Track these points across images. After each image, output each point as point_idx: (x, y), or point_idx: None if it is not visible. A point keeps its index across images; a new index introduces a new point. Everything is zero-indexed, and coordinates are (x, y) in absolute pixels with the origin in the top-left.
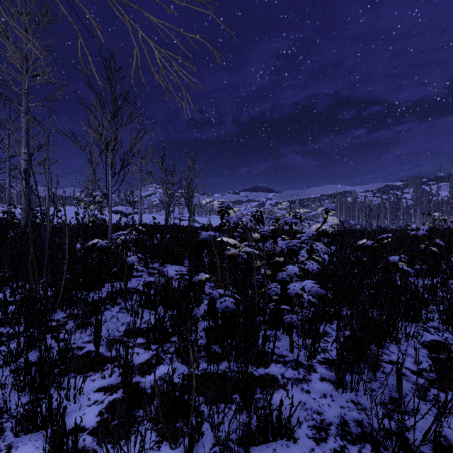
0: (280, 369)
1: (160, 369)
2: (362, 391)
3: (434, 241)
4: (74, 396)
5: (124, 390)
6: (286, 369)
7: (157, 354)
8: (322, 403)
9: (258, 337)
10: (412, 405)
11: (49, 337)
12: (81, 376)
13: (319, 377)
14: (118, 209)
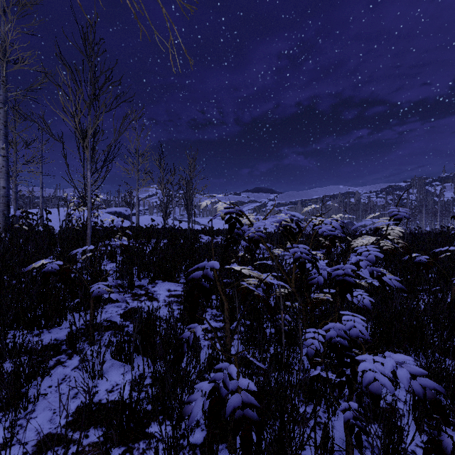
0: None
1: None
2: None
3: None
4: None
5: None
6: None
7: None
8: None
9: (293, 432)
10: None
11: None
12: None
13: None
14: (117, 210)
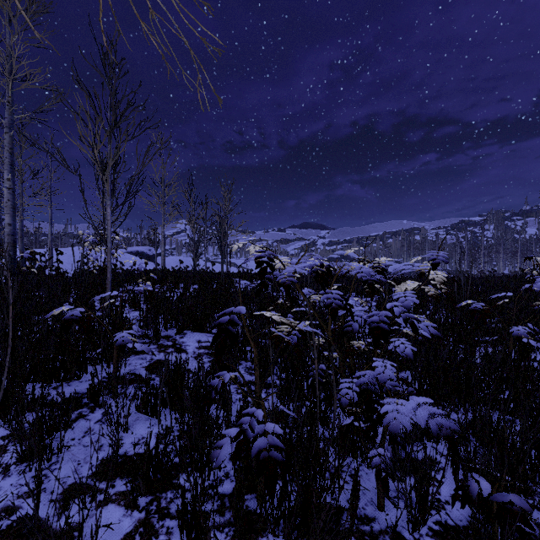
0: None
1: None
2: None
3: None
4: None
5: None
6: None
7: (146, 520)
8: None
9: (324, 481)
10: None
11: None
12: None
13: None
14: (139, 249)
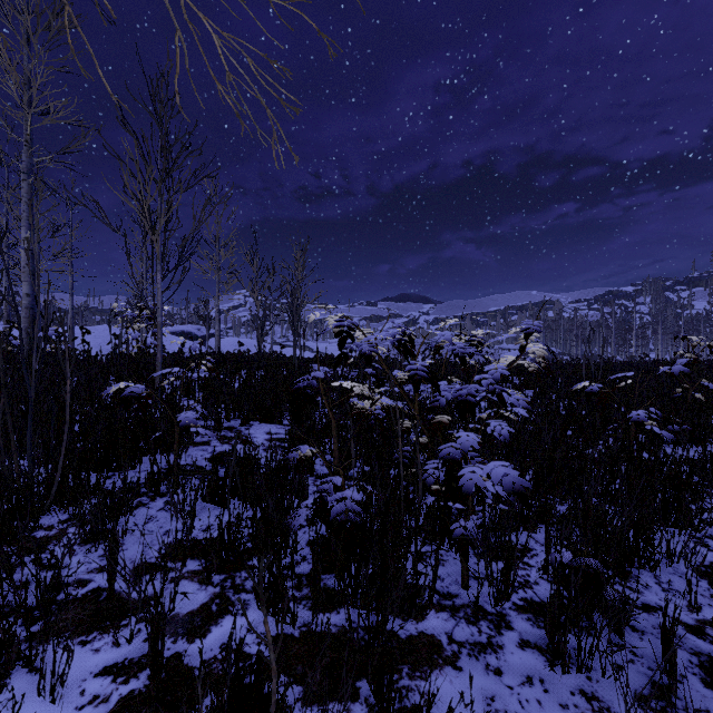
0: (446, 624)
1: (224, 624)
2: (598, 670)
3: (695, 382)
4: (52, 689)
5: (152, 672)
6: (456, 622)
7: (222, 594)
8: (525, 696)
9: (406, 560)
10: (695, 700)
11: (29, 561)
12: (63, 652)
13: (517, 640)
14: (185, 329)
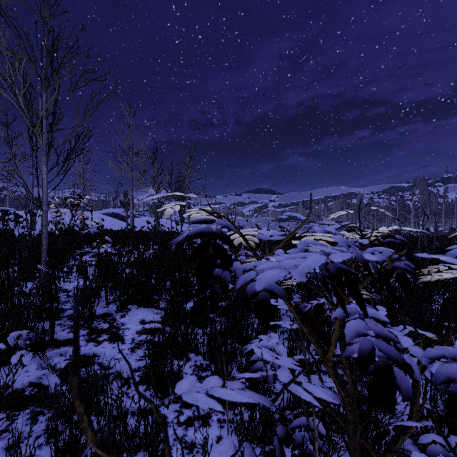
0: None
1: None
2: None
3: None
4: None
5: None
6: None
7: None
8: None
9: None
10: None
11: None
12: None
13: None
14: (114, 211)
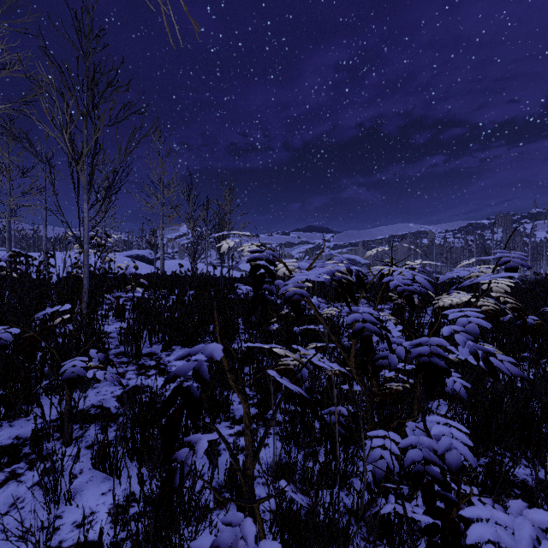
0: None
1: None
2: None
3: None
4: None
5: None
6: None
7: None
8: None
9: None
10: None
11: None
12: None
13: None
14: (139, 253)
